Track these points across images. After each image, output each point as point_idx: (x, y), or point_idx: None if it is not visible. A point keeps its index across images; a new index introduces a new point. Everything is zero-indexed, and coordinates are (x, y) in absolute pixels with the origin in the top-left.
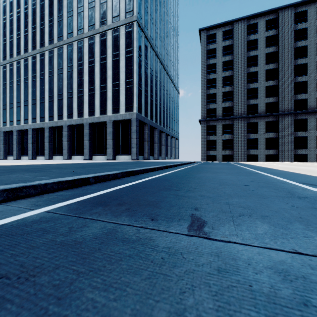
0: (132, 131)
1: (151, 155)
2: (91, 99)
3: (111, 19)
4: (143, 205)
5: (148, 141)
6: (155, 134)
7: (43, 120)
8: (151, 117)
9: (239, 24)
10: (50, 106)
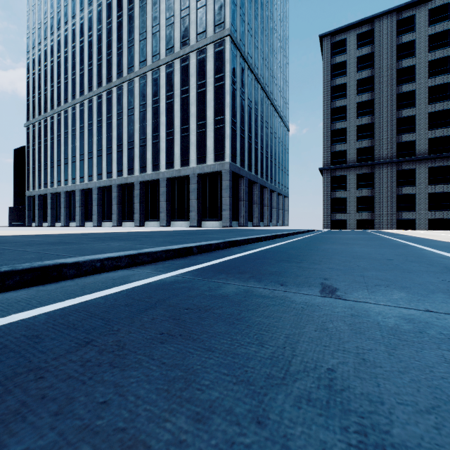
0: (223, 187)
1: (249, 221)
2: (170, 146)
3: (195, 37)
4: (266, 274)
5: (245, 201)
6: (255, 191)
7: (111, 176)
8: (249, 167)
9: (384, 21)
10: (119, 158)
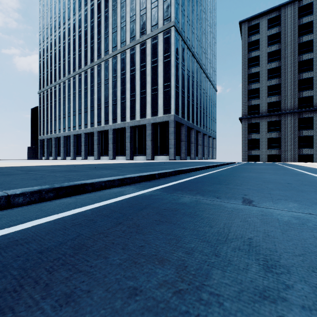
0: (169, 132)
1: (188, 155)
2: (133, 104)
3: (150, 28)
4: (206, 191)
5: (185, 142)
6: (192, 135)
7: (93, 125)
8: (187, 117)
9: (288, 8)
10: (98, 113)
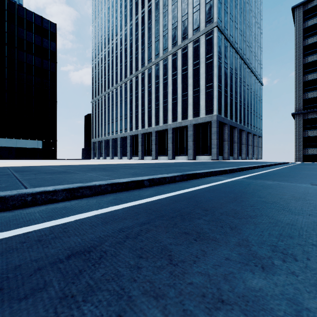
0: (211, 132)
1: (230, 155)
2: (174, 107)
3: (192, 32)
4: (279, 180)
5: (228, 141)
6: (235, 134)
7: (137, 128)
8: (230, 116)
9: None
10: (142, 117)
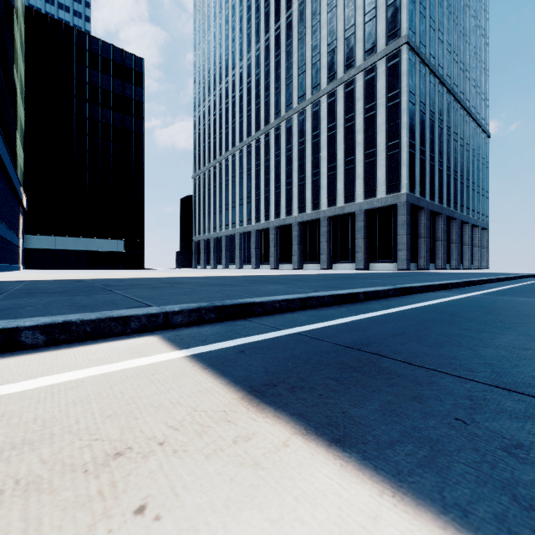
0: (397, 224)
1: (431, 262)
2: (331, 182)
3: (362, 56)
4: None
5: (426, 238)
6: (438, 225)
7: (268, 218)
8: (431, 195)
9: None
10: (277, 200)
